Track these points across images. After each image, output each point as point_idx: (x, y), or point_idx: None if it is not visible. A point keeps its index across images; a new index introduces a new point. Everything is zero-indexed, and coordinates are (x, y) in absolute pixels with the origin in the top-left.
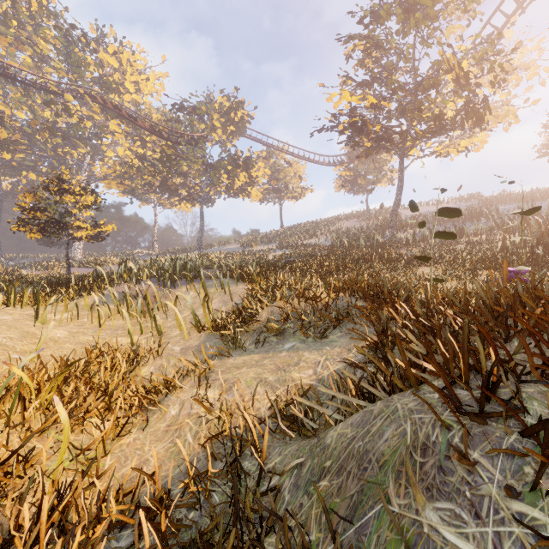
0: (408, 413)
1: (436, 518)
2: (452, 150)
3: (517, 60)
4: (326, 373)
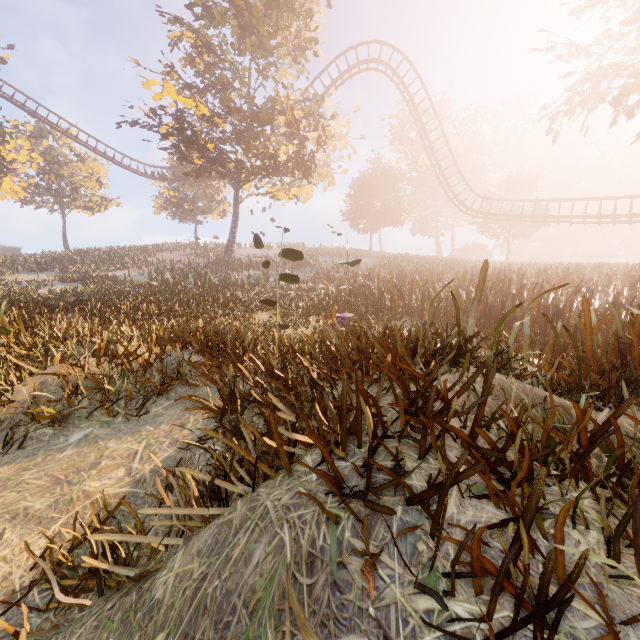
0: (284, 512)
1: None
2: (284, 195)
3: (334, 129)
4: (148, 468)
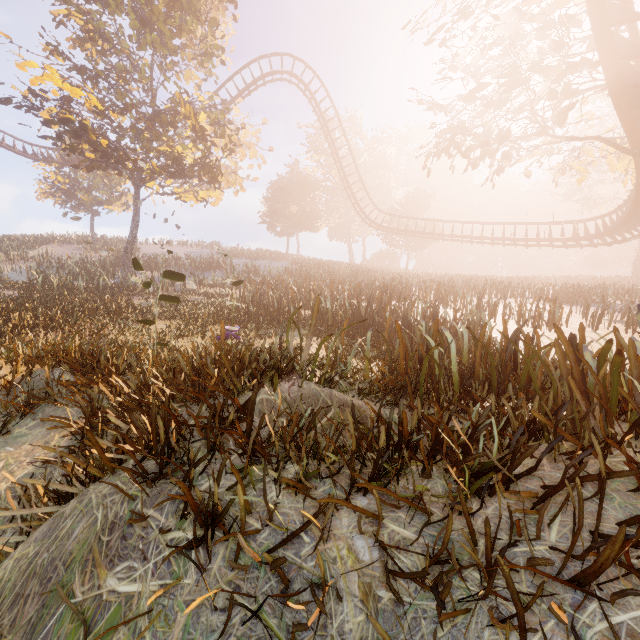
0: (102, 499)
1: (115, 582)
2: (192, 197)
3: (243, 137)
4: (4, 486)
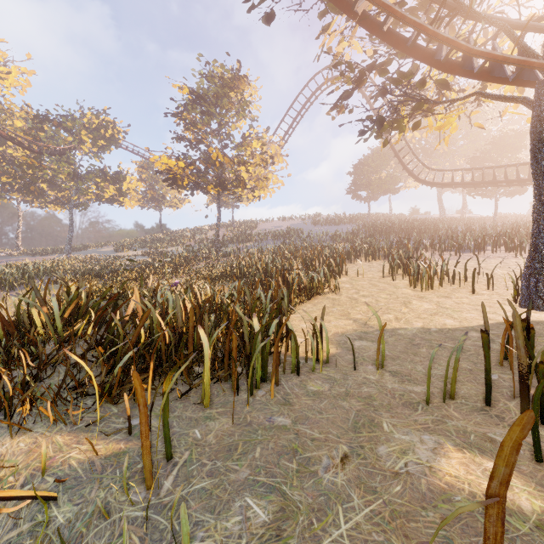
0: None
1: None
2: (251, 196)
3: (273, 151)
4: None
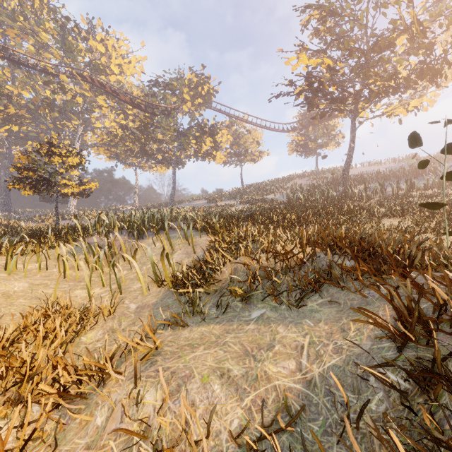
0: None
1: None
2: (402, 110)
3: None
4: (316, 370)
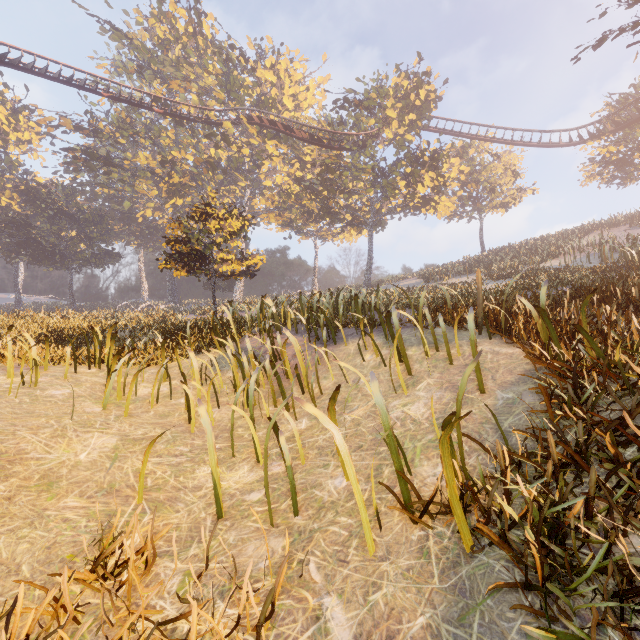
0: None
1: None
2: None
3: None
4: None
